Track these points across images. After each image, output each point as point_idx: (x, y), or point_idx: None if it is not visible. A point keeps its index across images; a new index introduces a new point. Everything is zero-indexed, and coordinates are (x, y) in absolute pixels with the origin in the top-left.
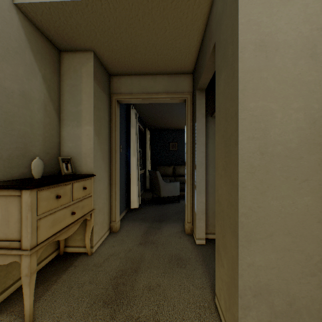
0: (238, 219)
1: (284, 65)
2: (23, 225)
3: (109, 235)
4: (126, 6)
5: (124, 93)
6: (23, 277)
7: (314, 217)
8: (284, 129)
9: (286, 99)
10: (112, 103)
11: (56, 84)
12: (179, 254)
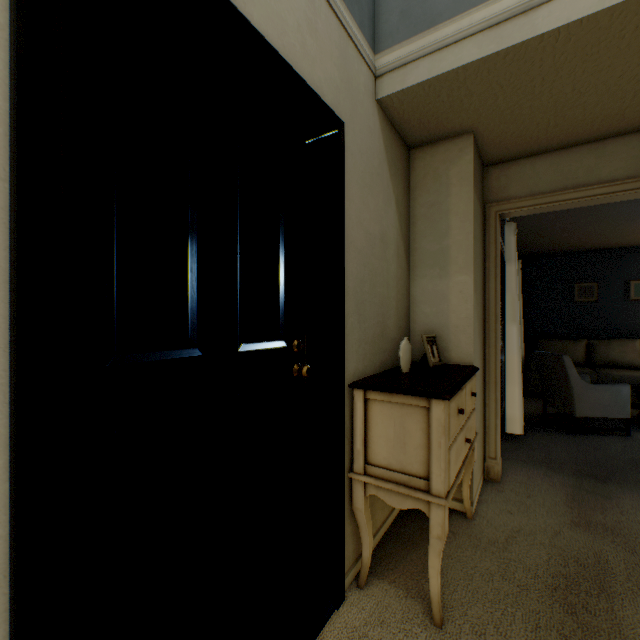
0: None
1: None
2: (433, 455)
3: (484, 484)
4: (600, 23)
5: (515, 197)
6: (432, 539)
7: None
8: None
9: None
10: (487, 222)
11: (405, 208)
12: None
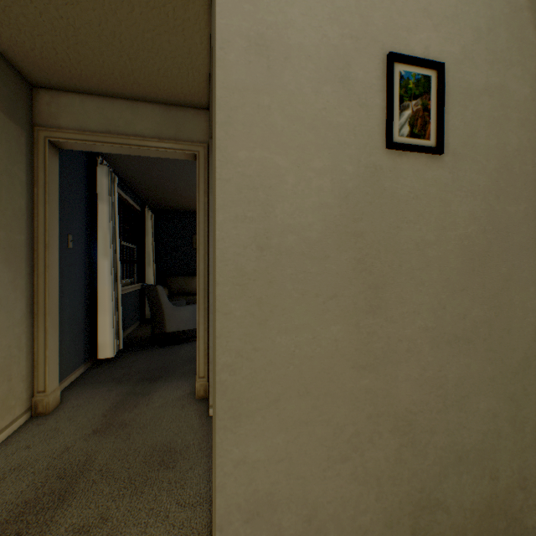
0: (217, 377)
1: (299, 89)
2: None
3: (27, 422)
4: None
5: (67, 128)
6: None
7: (346, 360)
8: (300, 205)
9: (303, 151)
10: (37, 146)
11: None
12: (170, 441)
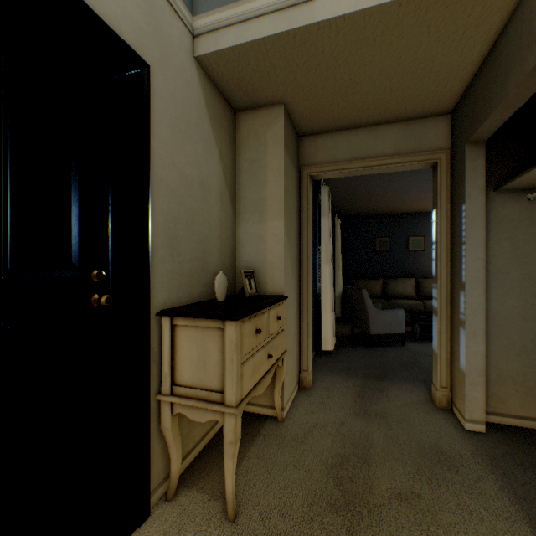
0: None
1: None
2: (227, 370)
3: (299, 392)
4: (358, 23)
5: (321, 163)
6: (226, 445)
7: None
8: None
9: None
10: (302, 181)
11: (231, 161)
12: (436, 444)
